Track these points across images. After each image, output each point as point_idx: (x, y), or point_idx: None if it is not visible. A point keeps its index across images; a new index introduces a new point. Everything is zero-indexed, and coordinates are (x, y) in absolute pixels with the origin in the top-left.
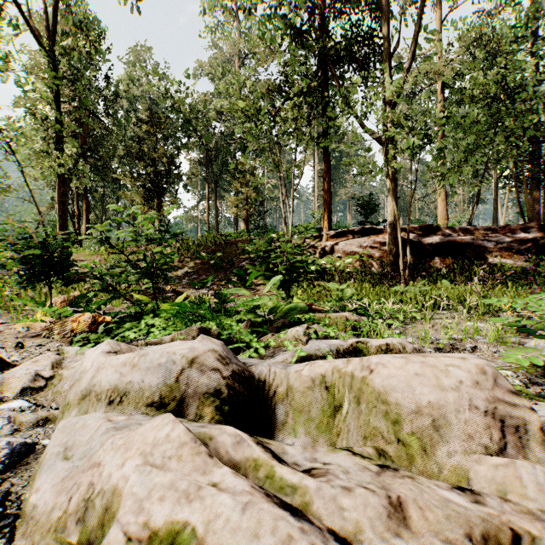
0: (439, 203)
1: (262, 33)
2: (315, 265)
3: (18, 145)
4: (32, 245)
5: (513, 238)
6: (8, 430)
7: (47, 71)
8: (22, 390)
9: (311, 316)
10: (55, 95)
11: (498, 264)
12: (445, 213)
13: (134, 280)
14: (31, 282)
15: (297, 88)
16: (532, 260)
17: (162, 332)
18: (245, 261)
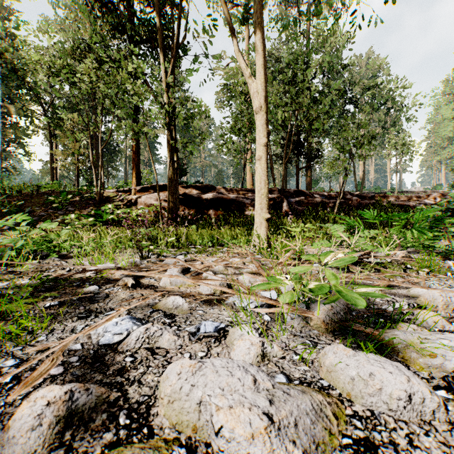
0: (248, 173)
1: None
2: (114, 214)
3: None
4: None
5: None
6: None
7: None
8: None
9: None
10: None
11: (249, 215)
12: (251, 180)
13: None
14: None
15: (95, 54)
16: (272, 213)
17: None
18: (49, 211)
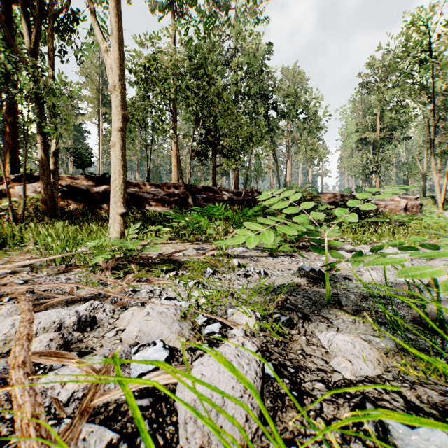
0: (173, 168)
1: None
2: None
3: None
4: None
5: (167, 192)
6: None
7: None
8: None
9: None
10: None
11: (149, 211)
12: (177, 176)
13: None
14: None
15: None
16: (175, 209)
17: None
18: None
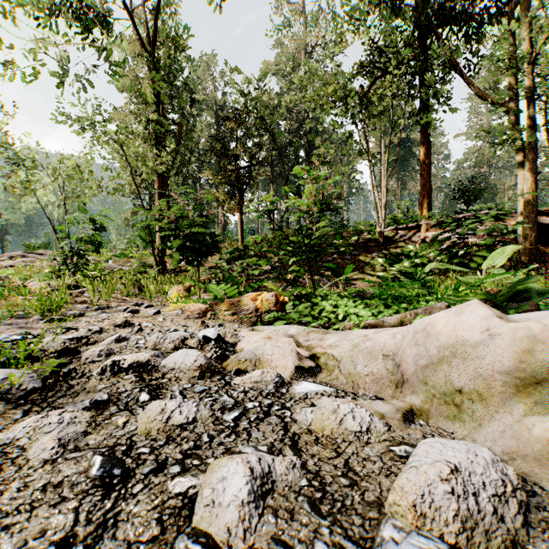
0: None
1: (352, 9)
2: (419, 257)
3: (129, 146)
4: (189, 224)
5: None
6: (380, 424)
7: (153, 74)
8: (296, 370)
9: (541, 301)
10: (156, 99)
11: None
12: None
13: (238, 272)
14: (188, 262)
15: (397, 60)
16: None
17: (384, 311)
18: (333, 256)
